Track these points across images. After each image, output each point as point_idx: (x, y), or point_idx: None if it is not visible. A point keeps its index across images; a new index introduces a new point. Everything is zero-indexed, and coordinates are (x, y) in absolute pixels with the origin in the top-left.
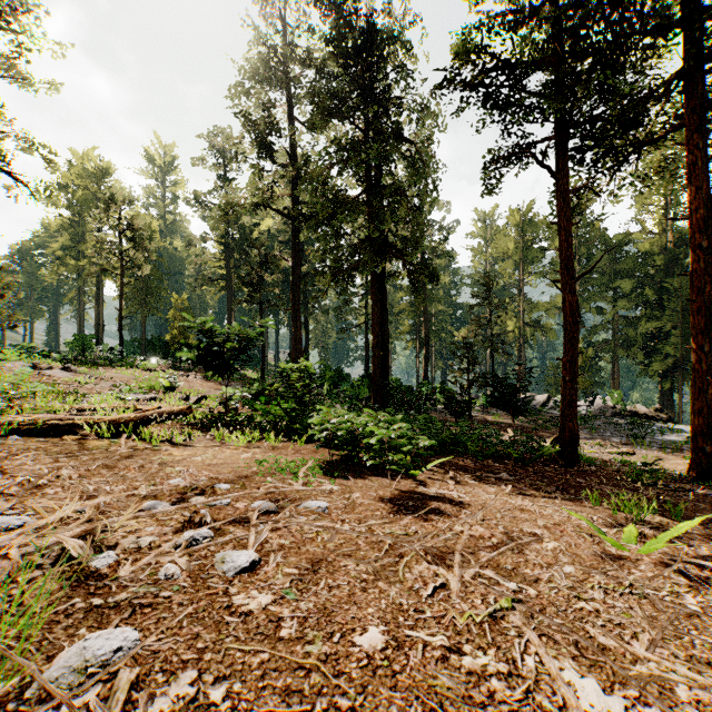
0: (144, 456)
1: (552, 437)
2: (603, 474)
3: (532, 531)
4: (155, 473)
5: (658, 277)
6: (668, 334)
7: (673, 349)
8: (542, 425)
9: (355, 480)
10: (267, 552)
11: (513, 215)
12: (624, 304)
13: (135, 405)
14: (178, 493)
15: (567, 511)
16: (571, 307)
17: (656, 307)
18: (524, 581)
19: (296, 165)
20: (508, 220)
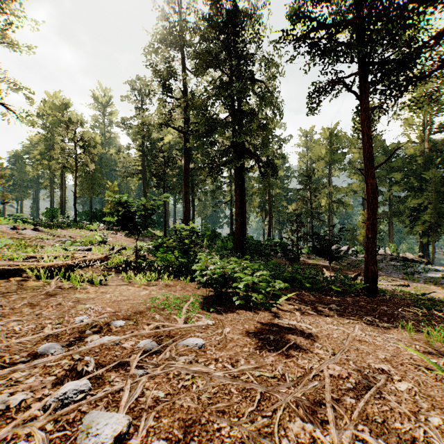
0: (65, 295)
1: (353, 274)
2: (396, 302)
3: (379, 367)
4: (67, 310)
5: (418, 171)
6: (425, 207)
7: (429, 217)
8: (345, 266)
9: (226, 313)
10: (140, 411)
11: (324, 132)
12: (396, 188)
13: (73, 254)
14: (78, 332)
15: (404, 346)
16: (372, 187)
17: (418, 190)
18: (400, 441)
19: (186, 98)
20: (322, 135)
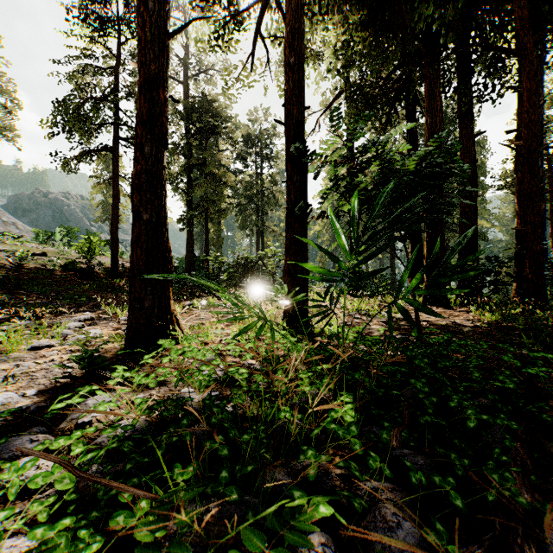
0: None
1: None
2: None
3: None
4: None
5: None
6: None
7: None
8: None
9: None
10: None
11: None
12: None
13: None
14: None
15: None
16: None
17: None
18: None
19: None
20: None
